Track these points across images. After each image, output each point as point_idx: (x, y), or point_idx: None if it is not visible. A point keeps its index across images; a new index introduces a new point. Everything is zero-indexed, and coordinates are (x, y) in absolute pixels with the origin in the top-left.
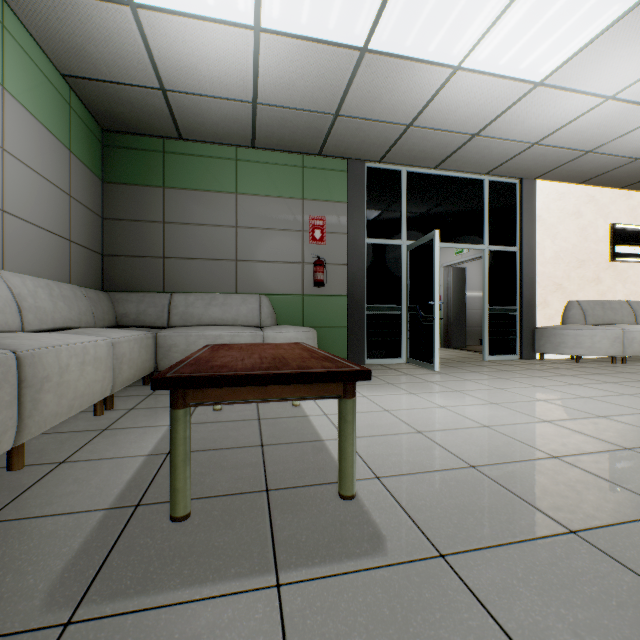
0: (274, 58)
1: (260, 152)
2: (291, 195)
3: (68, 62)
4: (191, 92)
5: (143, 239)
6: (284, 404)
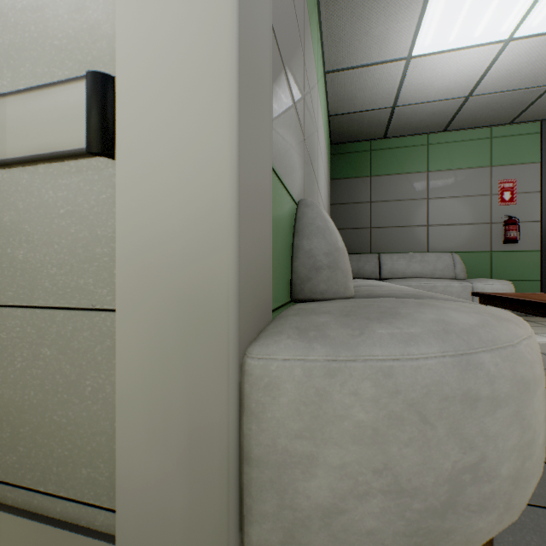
0: (511, 57)
1: (448, 134)
2: (478, 165)
3: (338, 107)
4: (415, 103)
5: (356, 216)
6: (541, 344)
